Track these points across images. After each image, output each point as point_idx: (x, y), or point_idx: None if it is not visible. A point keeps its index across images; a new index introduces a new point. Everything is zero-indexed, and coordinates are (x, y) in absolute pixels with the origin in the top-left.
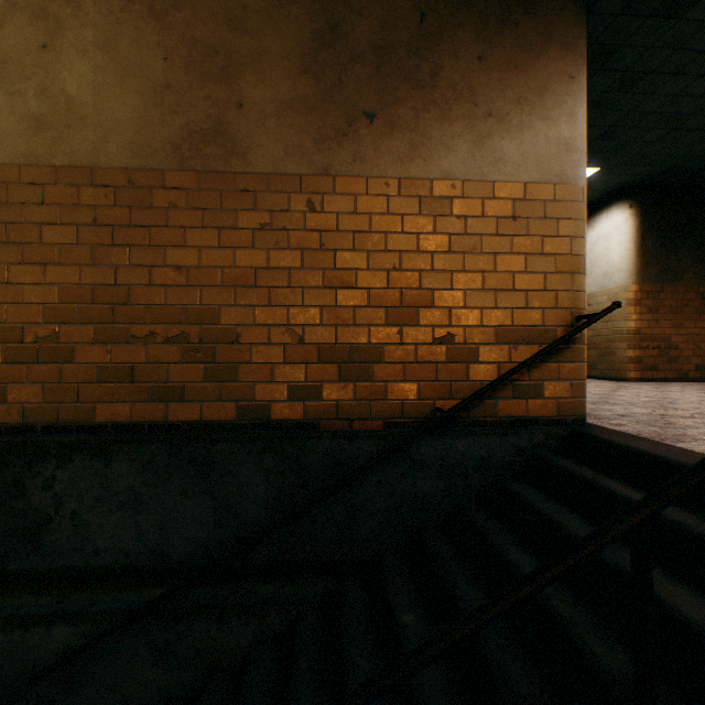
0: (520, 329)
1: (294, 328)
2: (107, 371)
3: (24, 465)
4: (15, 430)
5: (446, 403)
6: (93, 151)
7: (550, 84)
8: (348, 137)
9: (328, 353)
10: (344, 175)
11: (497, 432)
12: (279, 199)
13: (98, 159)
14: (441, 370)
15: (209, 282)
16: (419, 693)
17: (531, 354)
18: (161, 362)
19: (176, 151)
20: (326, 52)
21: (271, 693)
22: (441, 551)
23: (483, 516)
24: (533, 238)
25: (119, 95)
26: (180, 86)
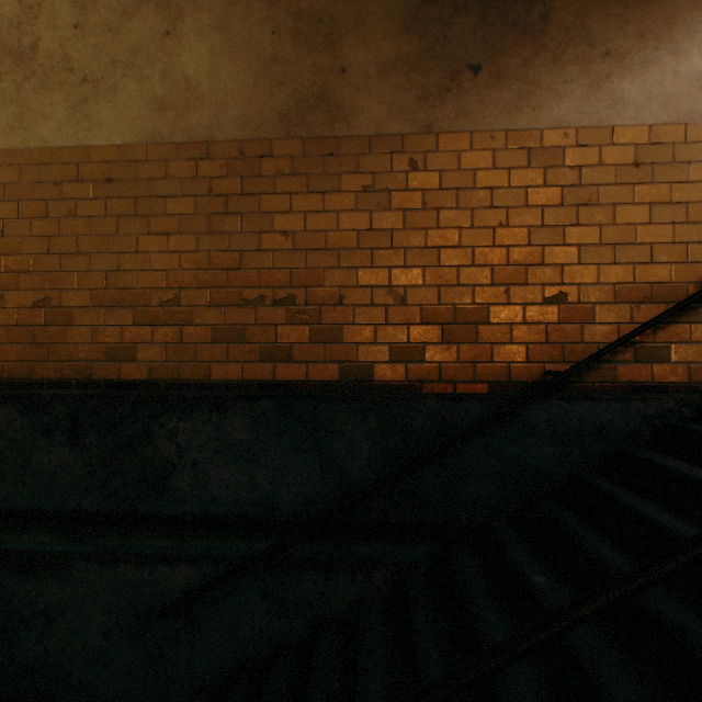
0: (643, 287)
1: (396, 289)
2: (221, 332)
3: (152, 417)
4: (143, 386)
5: (558, 367)
6: (208, 126)
7: (679, 13)
8: (451, 92)
9: (431, 313)
10: (447, 132)
11: (618, 397)
12: (381, 161)
13: (213, 133)
14: (551, 331)
15: (314, 246)
16: (576, 648)
17: (656, 313)
18: (269, 324)
19: (283, 120)
20: (429, 8)
21: (388, 645)
22: (563, 517)
23: (608, 484)
24: (659, 186)
25: (231, 71)
26: (286, 57)
